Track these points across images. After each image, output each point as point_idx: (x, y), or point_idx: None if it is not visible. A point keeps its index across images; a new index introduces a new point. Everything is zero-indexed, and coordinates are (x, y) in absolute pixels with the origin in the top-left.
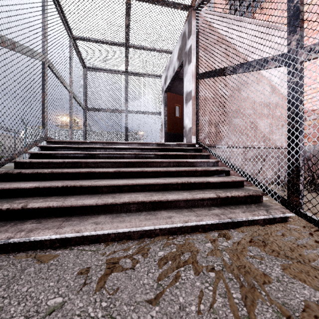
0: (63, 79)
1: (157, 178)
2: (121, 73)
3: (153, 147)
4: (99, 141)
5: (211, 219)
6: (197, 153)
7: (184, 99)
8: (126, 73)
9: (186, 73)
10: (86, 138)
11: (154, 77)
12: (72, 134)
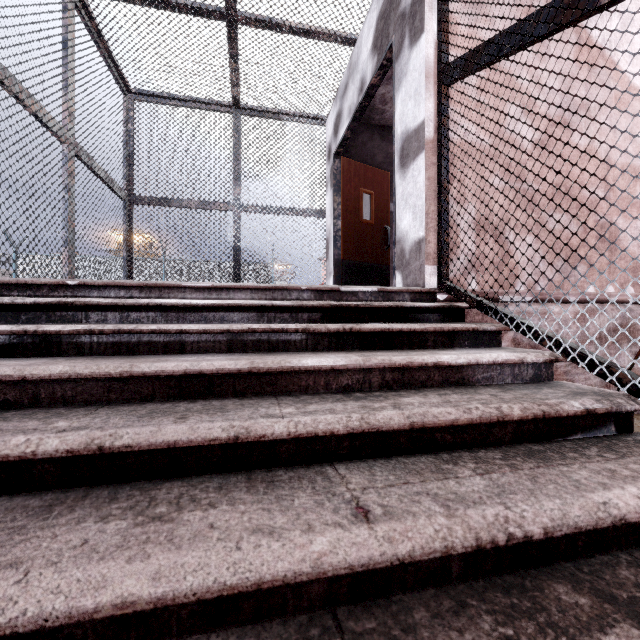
0: (26, 91)
1: (315, 473)
2: (224, 108)
3: (301, 302)
4: (115, 281)
5: None
6: (461, 327)
7: (395, 157)
8: (236, 108)
9: (404, 74)
10: (131, 274)
11: (308, 121)
12: (72, 263)
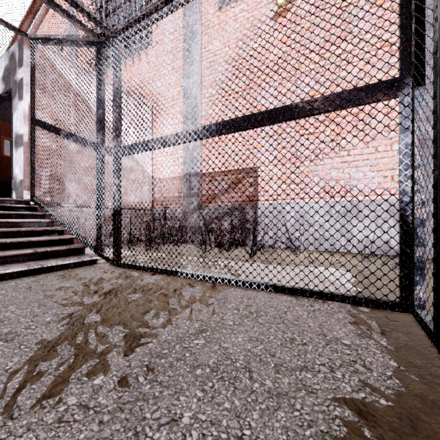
0: None
1: None
2: None
3: None
4: None
5: (19, 268)
6: (27, 213)
7: (13, 140)
8: None
9: (16, 108)
10: None
11: None
12: None
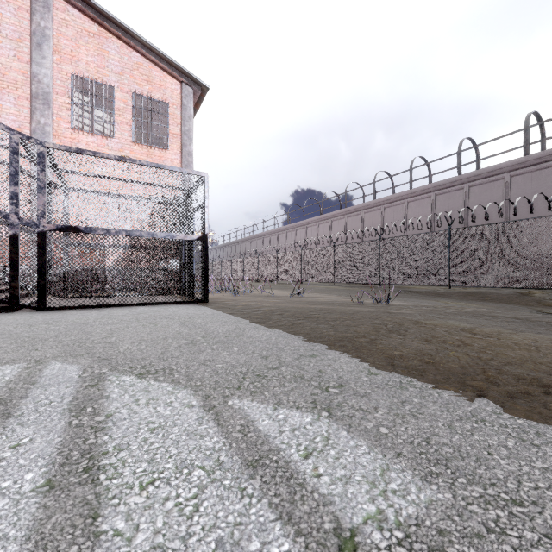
0: None
1: None
2: None
3: None
4: None
5: None
6: None
7: None
8: None
9: None
10: None
11: None
12: None
